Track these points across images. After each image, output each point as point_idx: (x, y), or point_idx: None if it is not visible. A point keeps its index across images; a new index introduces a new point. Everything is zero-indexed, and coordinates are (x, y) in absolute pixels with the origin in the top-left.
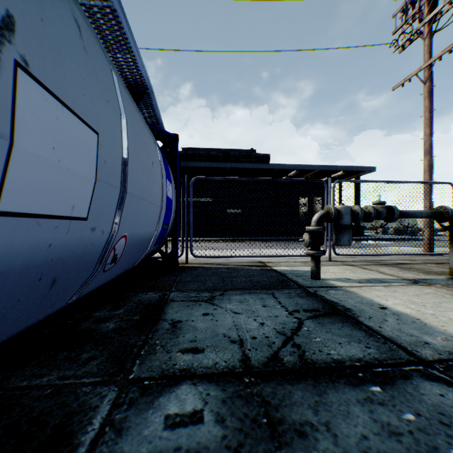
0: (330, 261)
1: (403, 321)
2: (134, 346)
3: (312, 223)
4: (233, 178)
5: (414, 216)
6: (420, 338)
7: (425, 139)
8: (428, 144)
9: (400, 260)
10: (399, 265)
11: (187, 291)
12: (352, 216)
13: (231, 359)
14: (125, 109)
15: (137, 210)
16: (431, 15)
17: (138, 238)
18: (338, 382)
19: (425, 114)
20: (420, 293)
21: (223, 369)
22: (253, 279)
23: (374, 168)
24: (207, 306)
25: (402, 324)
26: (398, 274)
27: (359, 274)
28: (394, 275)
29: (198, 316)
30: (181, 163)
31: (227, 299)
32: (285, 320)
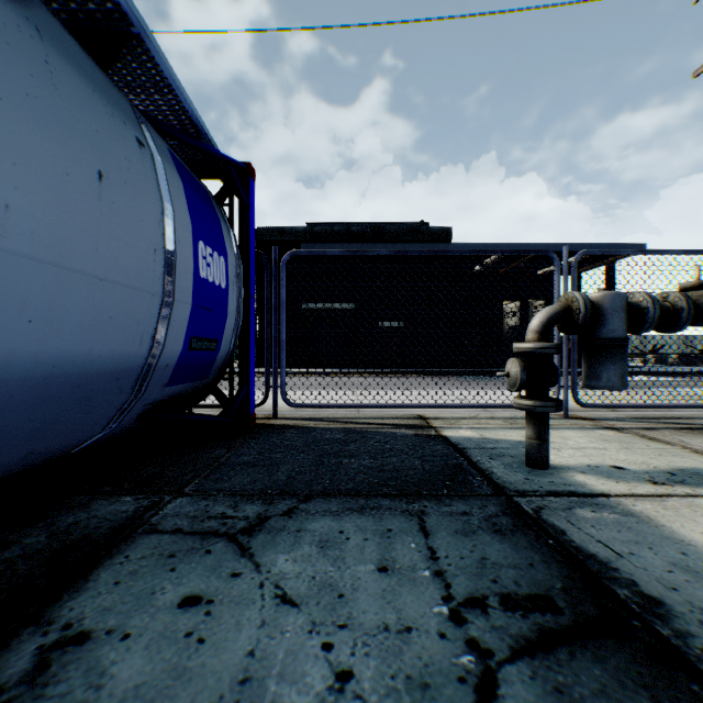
0: (566, 418)
1: None
2: None
3: (528, 334)
4: (365, 250)
5: None
6: None
7: None
8: None
9: None
10: None
11: (215, 495)
12: (630, 318)
13: None
14: None
15: None
16: None
17: (39, 366)
18: None
19: None
20: None
21: None
22: (387, 464)
23: (643, 245)
24: (223, 557)
25: None
26: None
27: (644, 456)
28: None
29: (160, 611)
30: (302, 246)
31: (293, 532)
32: (432, 657)
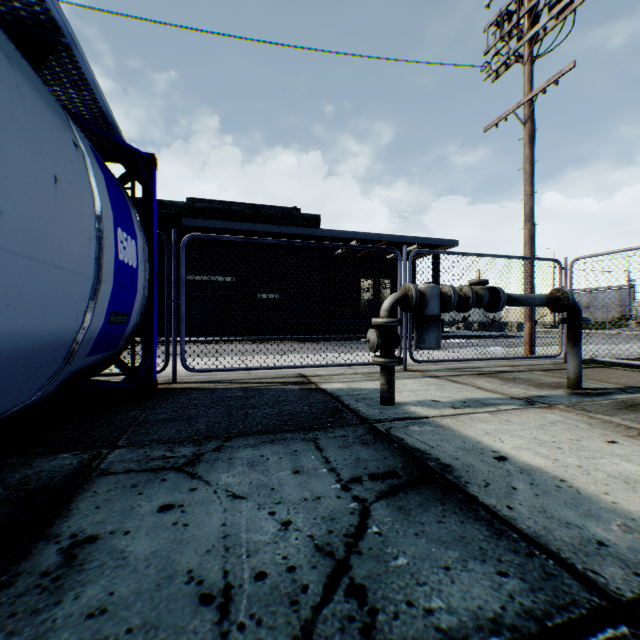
0: (405, 371)
1: (543, 488)
2: None
3: (382, 312)
4: (257, 238)
5: (525, 304)
6: (586, 531)
7: (526, 201)
8: (529, 207)
9: (499, 367)
10: (500, 375)
11: (149, 444)
12: (442, 302)
13: None
14: None
15: None
16: (533, 31)
17: (8, 342)
18: None
19: (526, 166)
20: (545, 422)
21: None
22: (284, 410)
23: (457, 242)
24: (179, 481)
25: (543, 495)
26: (503, 390)
27: (451, 393)
28: (498, 392)
29: (146, 516)
30: (184, 220)
31: (226, 460)
32: (335, 507)
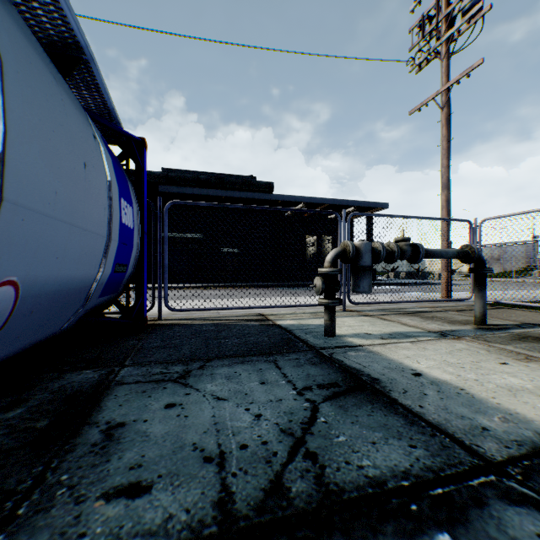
0: (344, 311)
1: (447, 394)
2: (11, 494)
3: (326, 263)
4: (225, 204)
5: (440, 256)
6: (475, 421)
7: (443, 172)
8: (446, 177)
9: (420, 308)
10: (421, 314)
11: (149, 364)
12: (373, 256)
13: (199, 504)
14: (2, 44)
15: (44, 237)
16: (449, 33)
17: (54, 285)
18: (384, 533)
19: (443, 143)
20: (453, 349)
21: (180, 534)
22: (249, 340)
23: (387, 204)
24: (176, 389)
25: (446, 399)
26: (422, 326)
27: (380, 328)
28: (419, 327)
29: (157, 411)
30: (160, 187)
31: (209, 375)
32: (293, 405)
